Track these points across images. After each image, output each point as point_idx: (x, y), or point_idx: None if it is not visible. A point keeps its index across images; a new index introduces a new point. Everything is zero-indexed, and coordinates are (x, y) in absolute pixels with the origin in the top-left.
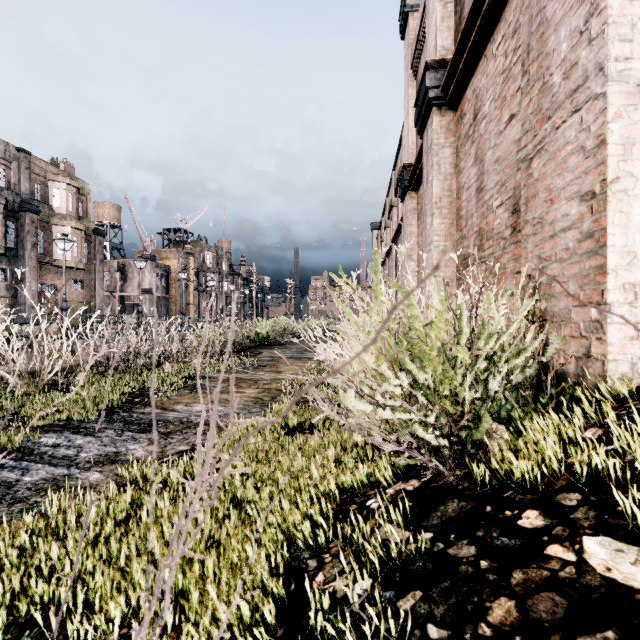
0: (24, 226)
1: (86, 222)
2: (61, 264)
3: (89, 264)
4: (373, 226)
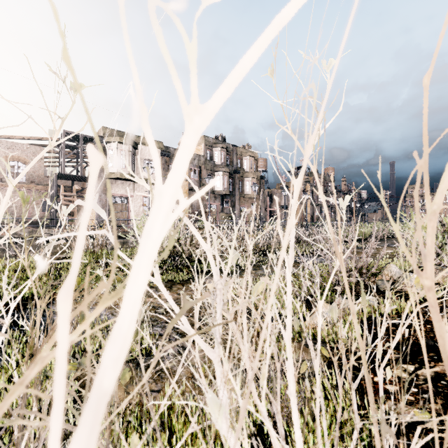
0: (235, 180)
1: (256, 173)
2: (247, 196)
3: (258, 195)
4: None
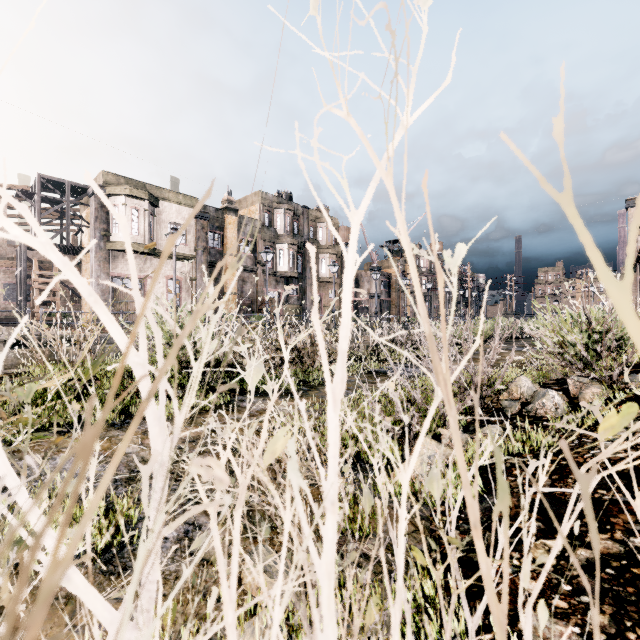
0: (306, 257)
1: (336, 248)
2: (323, 280)
3: (338, 278)
4: (629, 204)
